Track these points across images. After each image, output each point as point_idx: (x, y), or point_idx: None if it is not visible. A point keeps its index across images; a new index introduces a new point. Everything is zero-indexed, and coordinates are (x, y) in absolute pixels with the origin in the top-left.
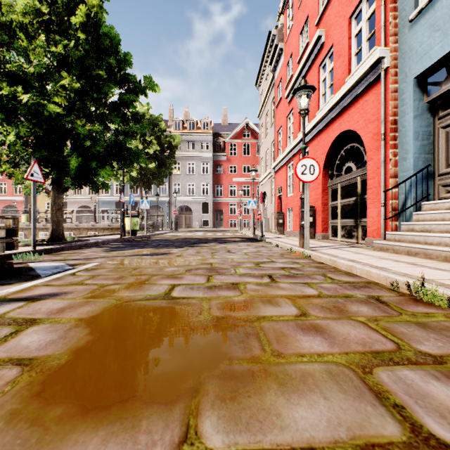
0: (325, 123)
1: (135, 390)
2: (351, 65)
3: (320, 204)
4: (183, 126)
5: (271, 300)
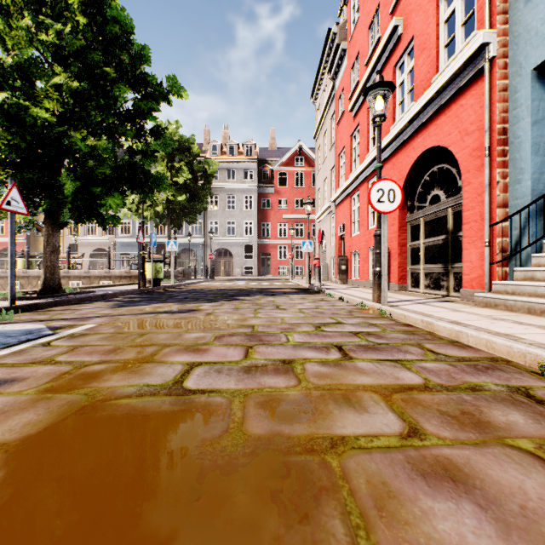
0: (404, 139)
1: None
2: (439, 61)
3: (397, 245)
4: (222, 151)
5: (350, 397)
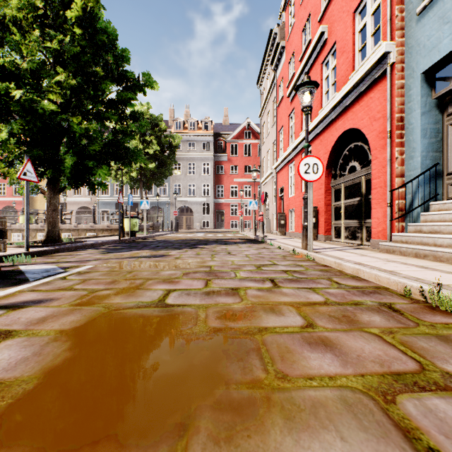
0: (328, 121)
1: (110, 427)
2: (355, 62)
3: (323, 204)
4: (184, 127)
5: (274, 308)
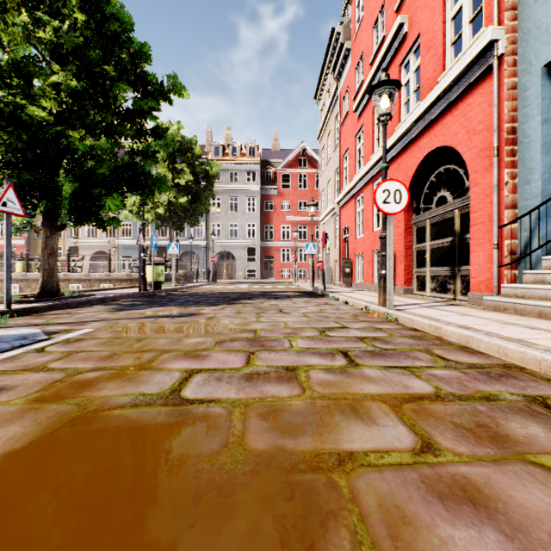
0: (409, 139)
1: None
2: (446, 59)
3: (402, 247)
4: (224, 153)
5: (357, 407)
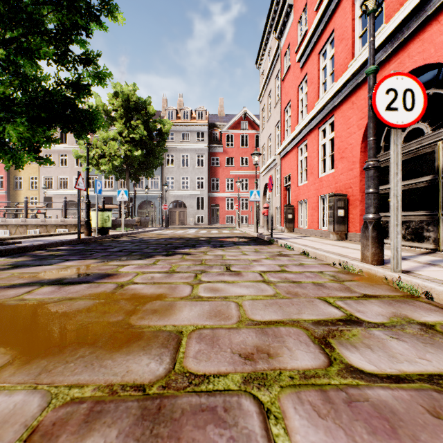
0: None
1: None
2: None
3: (358, 190)
4: (177, 116)
5: None
